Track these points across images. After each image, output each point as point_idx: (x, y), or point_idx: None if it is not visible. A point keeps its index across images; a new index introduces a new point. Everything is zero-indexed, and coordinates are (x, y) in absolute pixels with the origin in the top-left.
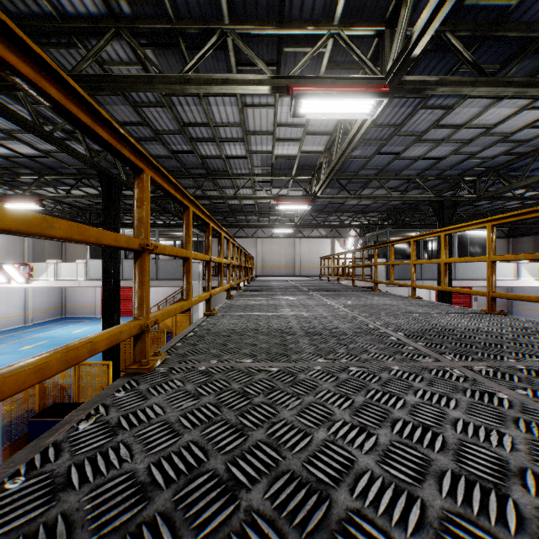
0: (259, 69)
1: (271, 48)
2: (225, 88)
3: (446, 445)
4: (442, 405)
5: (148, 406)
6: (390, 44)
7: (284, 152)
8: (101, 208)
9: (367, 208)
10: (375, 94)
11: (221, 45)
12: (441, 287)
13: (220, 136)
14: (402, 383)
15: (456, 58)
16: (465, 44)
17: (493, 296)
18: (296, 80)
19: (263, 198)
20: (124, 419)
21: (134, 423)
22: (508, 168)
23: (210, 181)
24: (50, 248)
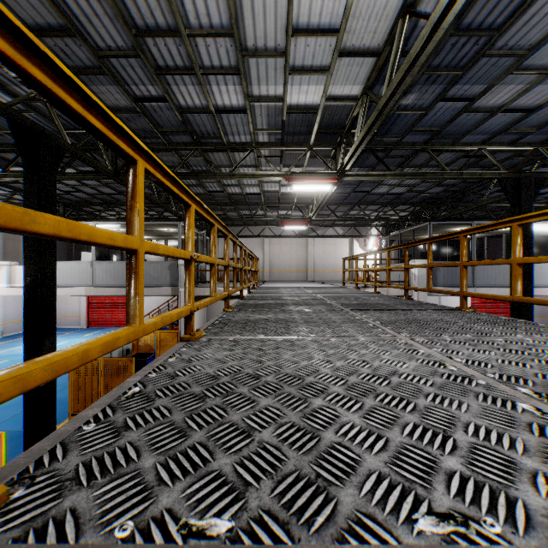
0: None
1: None
2: None
3: None
4: None
5: None
6: None
7: (300, 98)
8: (76, 200)
9: (398, 198)
10: None
11: None
12: None
13: (201, 64)
14: None
15: None
16: None
17: None
18: None
19: (270, 176)
20: None
21: None
22: None
23: (199, 156)
24: None
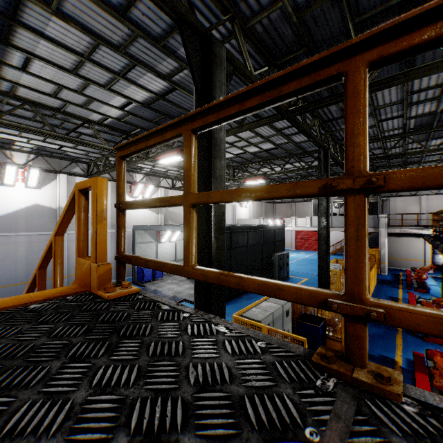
0: None
1: None
2: None
3: None
4: None
5: None
6: None
7: None
8: None
9: None
10: None
11: None
12: None
13: None
14: None
15: None
16: None
17: None
18: None
19: None
20: None
21: None
22: None
23: (400, 167)
24: (270, 210)
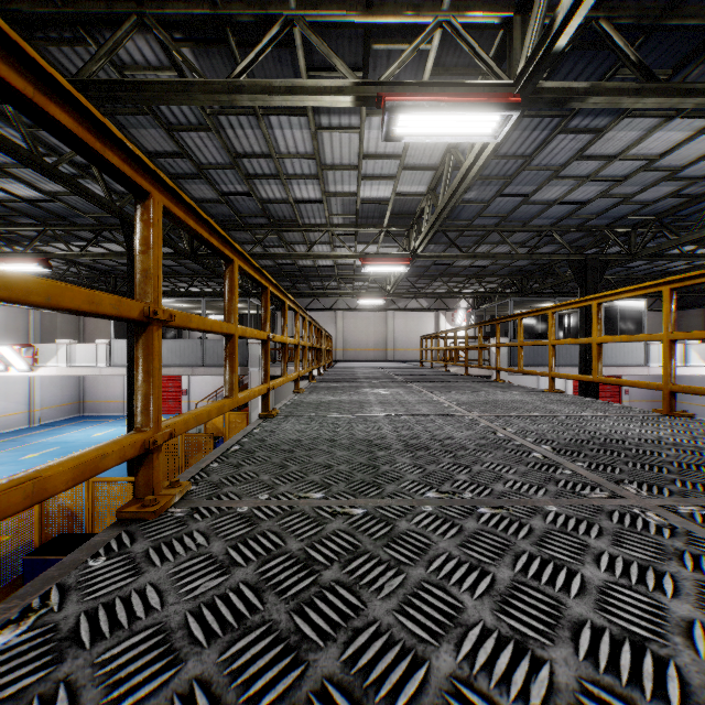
0: (339, 76)
1: (355, 45)
2: (290, 98)
3: (690, 692)
4: (651, 588)
5: (138, 589)
6: (521, 36)
7: (372, 193)
8: None
9: (483, 271)
10: (501, 106)
11: (286, 41)
12: (593, 377)
13: (286, 172)
14: (571, 540)
15: (611, 59)
16: (625, 38)
17: (671, 389)
18: (390, 87)
19: (344, 256)
20: (86, 621)
21: (102, 630)
22: (674, 215)
23: (273, 234)
24: (64, 325)
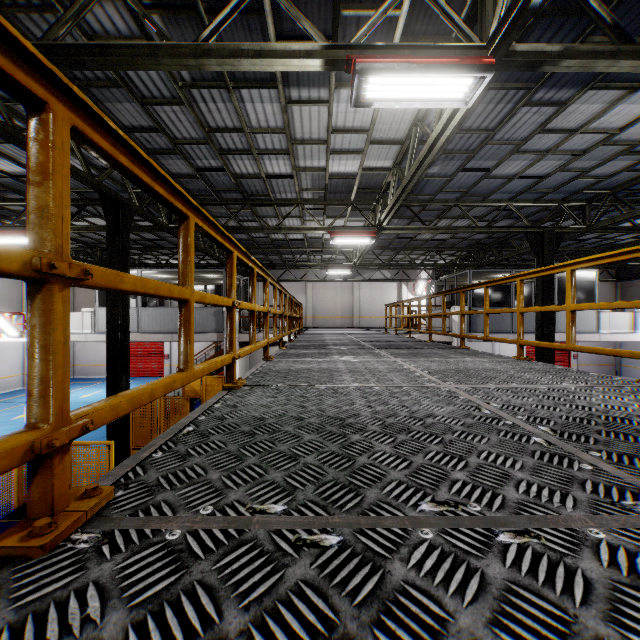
0: None
1: (324, 12)
2: (259, 62)
3: None
4: None
5: None
6: None
7: (340, 168)
8: None
9: (443, 244)
10: (473, 68)
11: (255, 8)
12: (566, 345)
13: (258, 147)
14: None
15: (580, 27)
16: None
17: None
18: (360, 51)
19: (314, 229)
20: None
21: None
22: (627, 189)
23: (247, 209)
24: None
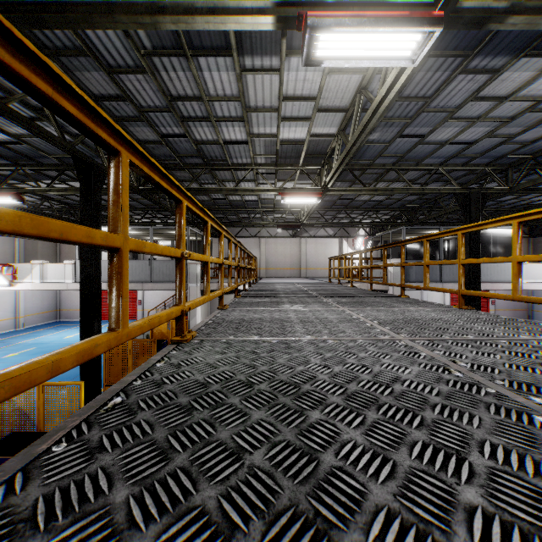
0: None
1: None
2: (212, 21)
3: None
4: None
5: None
6: None
7: (290, 135)
8: None
9: (380, 204)
10: (423, 22)
11: None
12: (512, 295)
13: (215, 115)
14: None
15: None
16: None
17: None
18: (311, 9)
19: (266, 191)
20: None
21: None
22: None
23: (207, 173)
24: (44, 249)
